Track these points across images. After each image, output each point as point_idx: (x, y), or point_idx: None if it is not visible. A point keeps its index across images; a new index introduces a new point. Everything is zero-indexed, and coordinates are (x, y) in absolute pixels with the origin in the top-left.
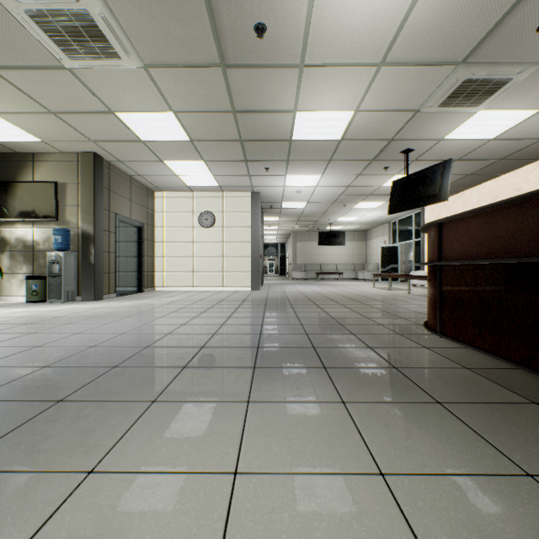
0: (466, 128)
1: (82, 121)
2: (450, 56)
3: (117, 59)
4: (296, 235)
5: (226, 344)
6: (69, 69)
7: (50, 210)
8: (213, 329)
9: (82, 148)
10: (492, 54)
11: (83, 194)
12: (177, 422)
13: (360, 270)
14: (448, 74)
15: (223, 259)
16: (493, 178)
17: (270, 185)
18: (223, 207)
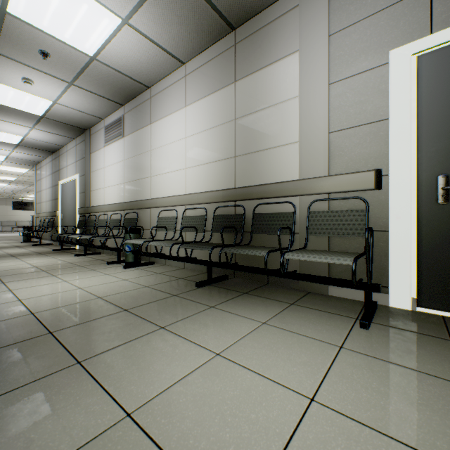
0: None
1: None
2: None
3: None
4: None
5: None
6: None
7: None
8: None
9: None
10: None
11: None
12: None
13: None
14: None
15: None
16: None
17: None
18: None
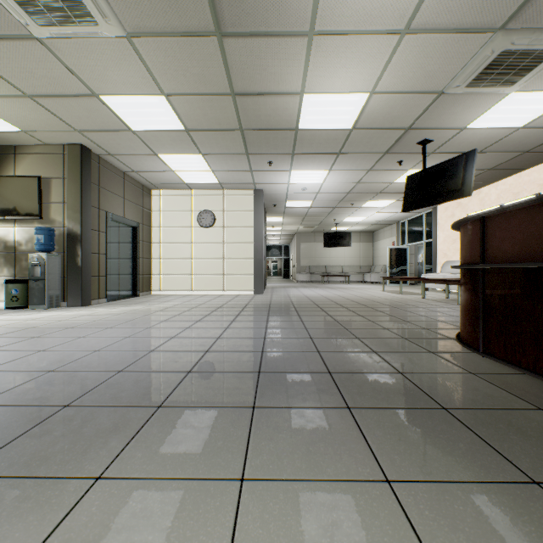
0: (493, 114)
1: (63, 107)
2: (488, 20)
3: (93, 24)
4: (301, 236)
5: (219, 366)
6: (40, 40)
7: (33, 208)
8: (206, 345)
9: (67, 139)
10: (538, 17)
11: (69, 189)
12: (121, 532)
13: (366, 273)
14: (482, 44)
15: (224, 261)
16: (514, 173)
17: (274, 182)
18: (224, 206)
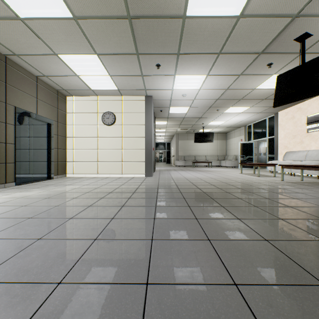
0: None
1: None
2: None
3: None
4: (178, 136)
5: None
6: None
7: None
8: None
9: None
10: None
11: None
12: None
13: (222, 160)
14: None
15: (122, 151)
16: None
17: (161, 88)
18: (122, 108)
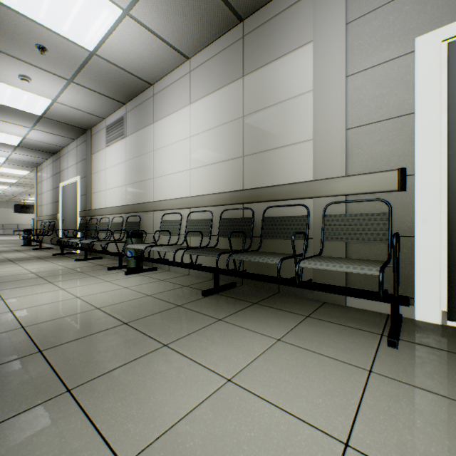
0: None
1: None
2: None
3: None
4: None
5: None
6: None
7: None
8: None
9: None
10: None
11: None
12: None
13: None
14: None
15: None
16: None
17: None
18: None
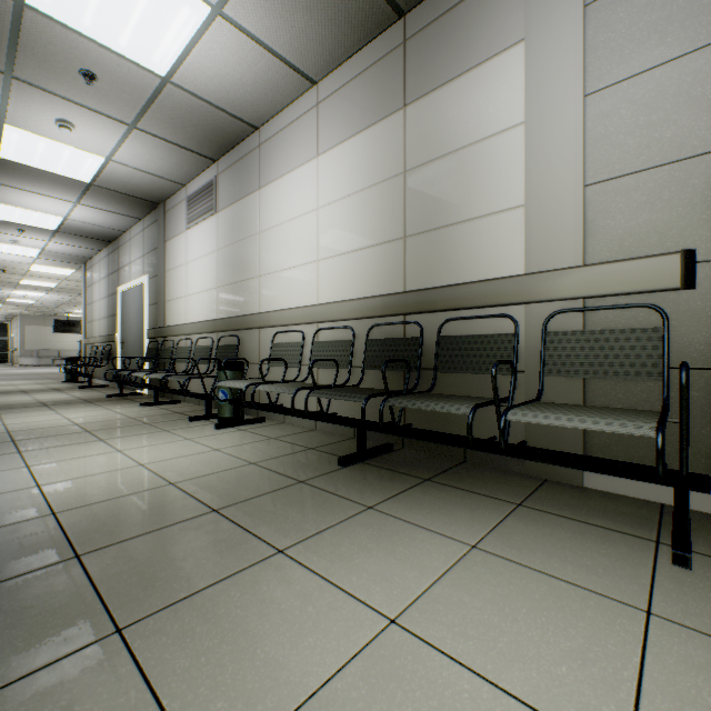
0: None
1: None
2: None
3: None
4: (27, 318)
5: None
6: None
7: None
8: None
9: None
10: None
11: None
12: None
13: None
14: None
15: None
16: None
17: None
18: None
